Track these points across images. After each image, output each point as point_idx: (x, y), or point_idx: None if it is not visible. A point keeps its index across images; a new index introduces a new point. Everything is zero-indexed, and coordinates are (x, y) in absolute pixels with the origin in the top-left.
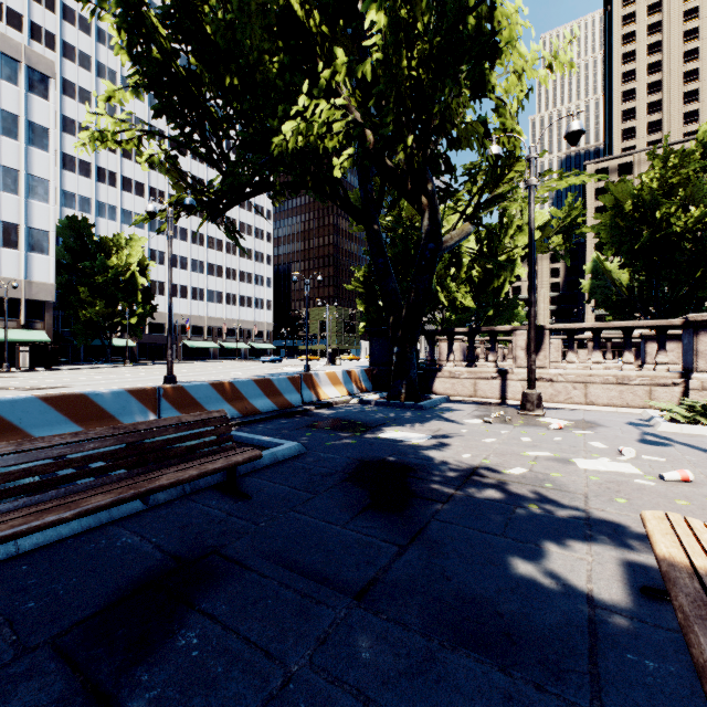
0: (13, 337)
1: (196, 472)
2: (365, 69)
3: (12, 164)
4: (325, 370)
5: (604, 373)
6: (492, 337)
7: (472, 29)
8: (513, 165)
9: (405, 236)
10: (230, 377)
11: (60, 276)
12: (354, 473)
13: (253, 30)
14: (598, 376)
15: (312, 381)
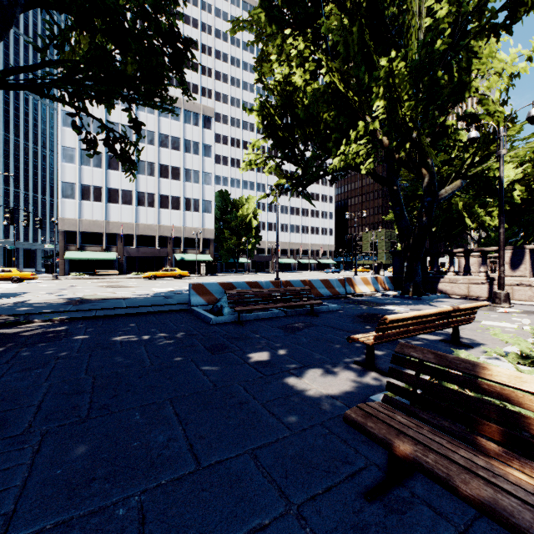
0: (198, 258)
1: (302, 303)
2: (375, 122)
3: (197, 168)
4: None
5: None
6: (483, 255)
7: (442, 81)
8: (507, 127)
9: None
10: None
11: (215, 224)
12: (360, 315)
13: (319, 105)
14: None
15: (351, 282)
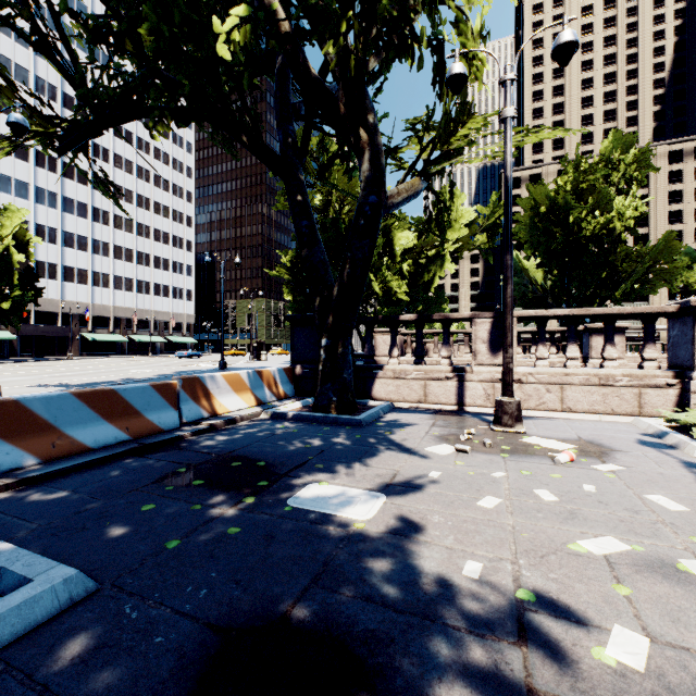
0: None
1: None
2: None
3: None
4: (245, 367)
5: (584, 372)
6: (445, 327)
7: None
8: (466, 119)
9: (337, 218)
10: (119, 377)
11: None
12: None
13: None
14: (576, 375)
15: (199, 389)
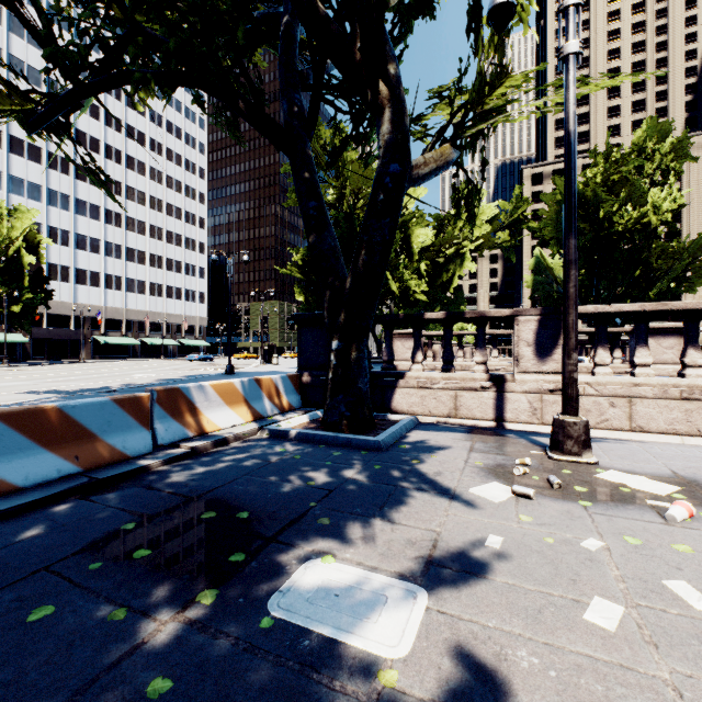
0: None
1: None
2: None
3: None
4: (255, 371)
5: (659, 382)
6: (480, 326)
7: None
8: (501, 84)
9: (351, 213)
10: (119, 382)
11: None
12: None
13: None
14: (648, 386)
15: (179, 402)
